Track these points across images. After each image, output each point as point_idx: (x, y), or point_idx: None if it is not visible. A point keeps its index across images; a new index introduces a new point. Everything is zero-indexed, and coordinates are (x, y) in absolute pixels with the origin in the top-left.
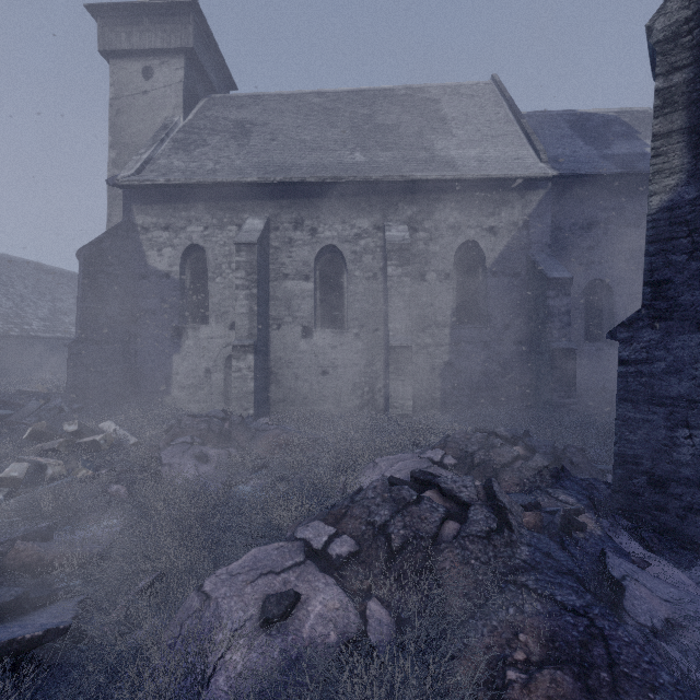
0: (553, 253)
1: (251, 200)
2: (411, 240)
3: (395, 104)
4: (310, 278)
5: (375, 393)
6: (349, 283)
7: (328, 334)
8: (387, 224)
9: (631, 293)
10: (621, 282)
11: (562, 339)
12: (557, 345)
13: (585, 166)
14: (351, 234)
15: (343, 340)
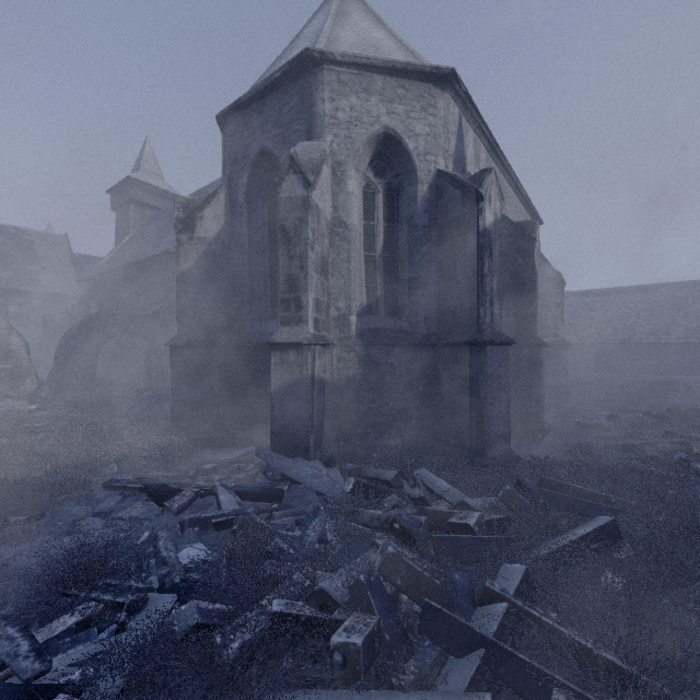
0: None
1: None
2: (21, 311)
3: (9, 239)
4: None
5: None
6: None
7: None
8: (9, 305)
9: None
10: None
11: None
12: None
13: None
14: None
15: None
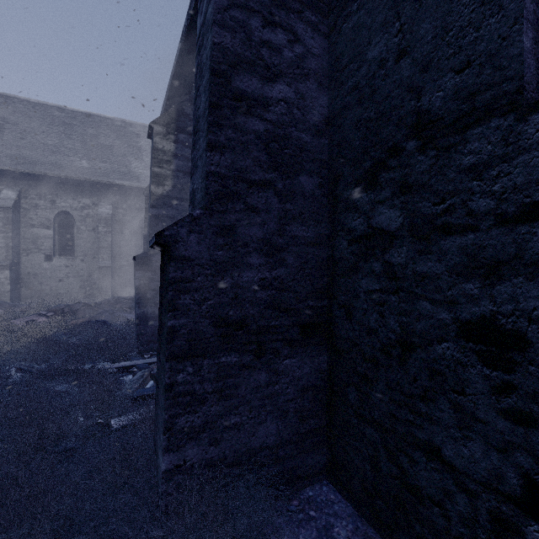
0: None
1: (5, 178)
2: (115, 213)
3: (113, 131)
4: (51, 228)
5: (94, 290)
6: (77, 232)
7: (63, 259)
8: (101, 204)
9: None
10: None
11: None
12: None
13: None
14: (79, 206)
15: (74, 263)
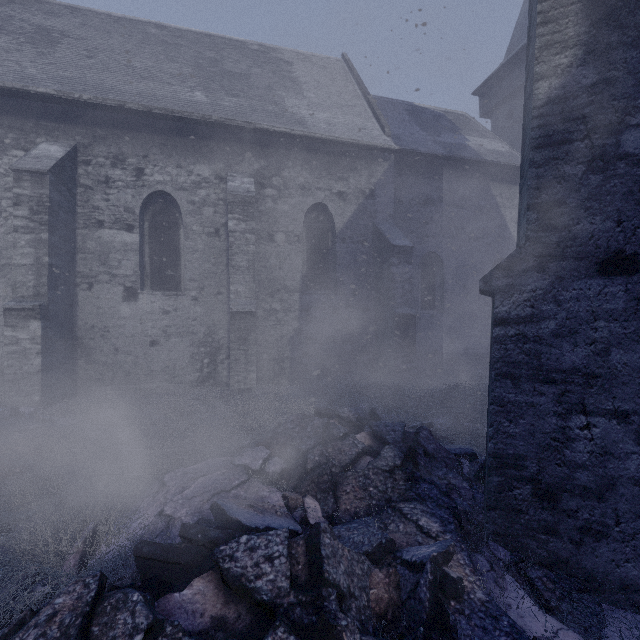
0: (396, 224)
1: (48, 121)
2: (259, 195)
3: (246, 56)
4: (134, 228)
5: (217, 364)
6: (185, 238)
7: (159, 296)
8: (231, 175)
9: (457, 266)
10: (450, 256)
11: (404, 306)
12: (400, 311)
13: (422, 147)
14: (188, 181)
15: (179, 304)
